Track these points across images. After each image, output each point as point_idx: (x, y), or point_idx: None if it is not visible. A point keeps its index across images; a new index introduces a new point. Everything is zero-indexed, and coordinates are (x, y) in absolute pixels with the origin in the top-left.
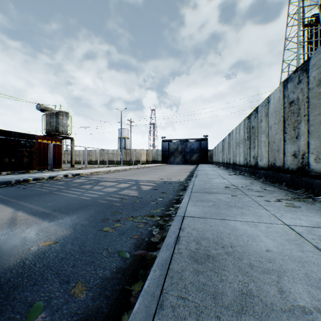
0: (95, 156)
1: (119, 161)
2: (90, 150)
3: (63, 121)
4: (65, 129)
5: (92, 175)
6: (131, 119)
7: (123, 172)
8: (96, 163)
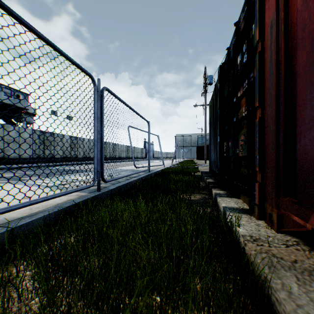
0: None
1: None
2: None
3: None
4: None
5: None
6: None
7: None
8: None
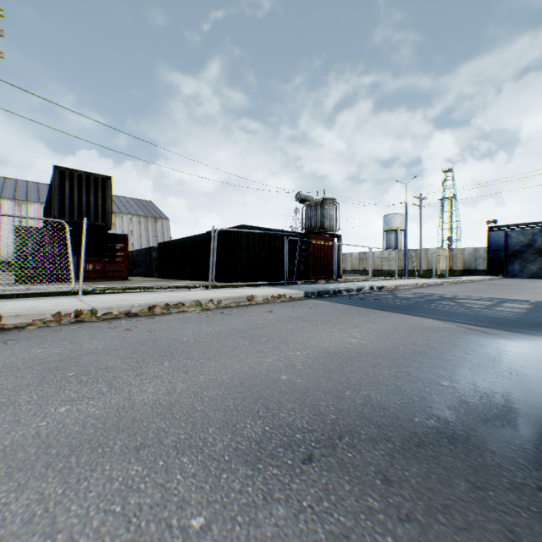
0: (350, 263)
1: (393, 270)
2: (343, 254)
3: (330, 212)
4: (331, 223)
5: (402, 290)
6: (420, 195)
7: (443, 287)
8: (355, 274)
